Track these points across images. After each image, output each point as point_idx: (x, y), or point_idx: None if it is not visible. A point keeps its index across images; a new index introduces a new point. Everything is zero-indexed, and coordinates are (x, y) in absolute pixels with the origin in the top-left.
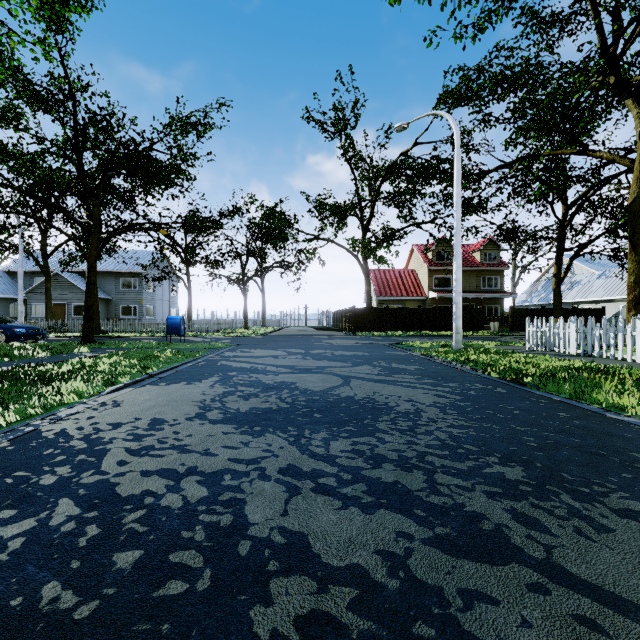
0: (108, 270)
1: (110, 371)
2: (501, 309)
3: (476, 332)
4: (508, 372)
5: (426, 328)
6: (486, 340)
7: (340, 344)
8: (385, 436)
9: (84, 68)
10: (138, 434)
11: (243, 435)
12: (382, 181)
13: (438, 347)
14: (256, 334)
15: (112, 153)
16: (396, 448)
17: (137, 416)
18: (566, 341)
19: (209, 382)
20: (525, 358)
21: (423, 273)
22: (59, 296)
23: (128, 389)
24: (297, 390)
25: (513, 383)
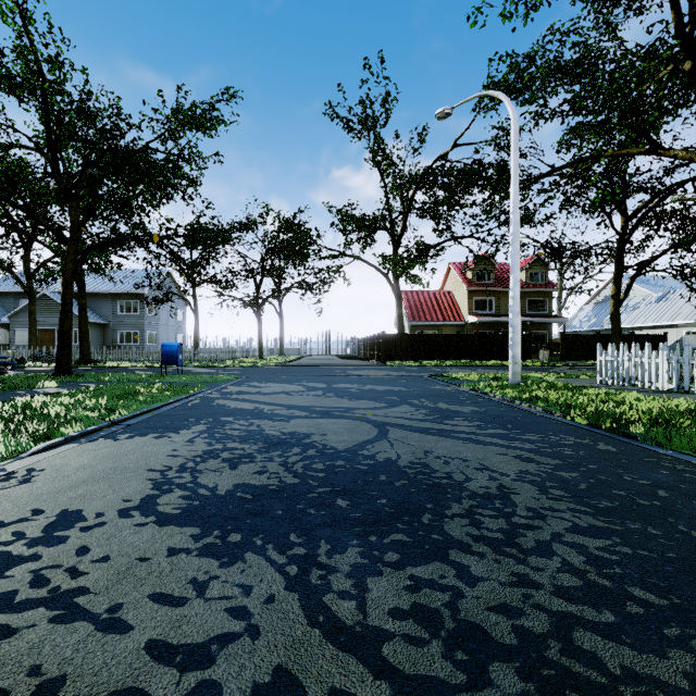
0: (104, 291)
1: (57, 417)
2: (549, 335)
3: (523, 361)
4: (600, 417)
5: (466, 357)
6: (539, 371)
7: (369, 376)
8: (468, 560)
9: (51, 33)
10: (9, 555)
11: (203, 558)
12: (416, 189)
13: (488, 380)
14: (271, 364)
15: (93, 144)
16: (501, 601)
17: (40, 505)
18: (653, 373)
19: (190, 433)
20: (607, 395)
21: (461, 295)
22: (47, 320)
23: (68, 446)
24: (312, 448)
25: (614, 434)
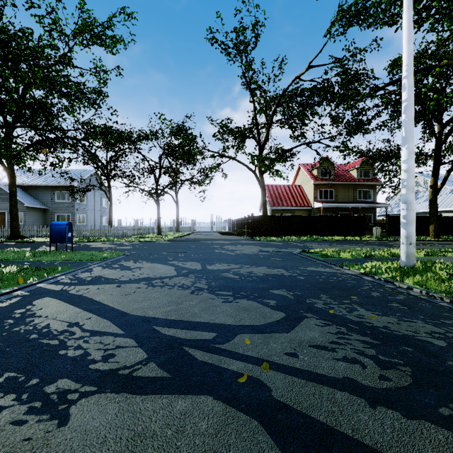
0: (44, 184)
1: None
2: (374, 217)
3: (361, 237)
4: None
5: (315, 233)
6: (387, 246)
7: (244, 252)
8: None
9: None
10: None
11: None
12: (277, 105)
13: (361, 258)
14: (164, 239)
15: None
16: None
17: None
18: None
19: None
20: None
21: (309, 187)
22: None
23: None
24: None
25: None
